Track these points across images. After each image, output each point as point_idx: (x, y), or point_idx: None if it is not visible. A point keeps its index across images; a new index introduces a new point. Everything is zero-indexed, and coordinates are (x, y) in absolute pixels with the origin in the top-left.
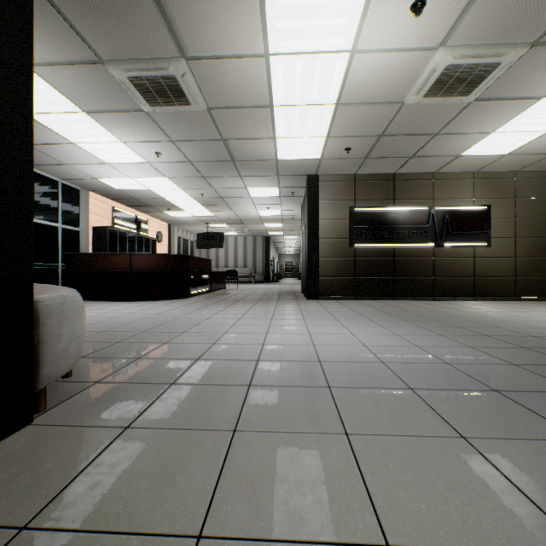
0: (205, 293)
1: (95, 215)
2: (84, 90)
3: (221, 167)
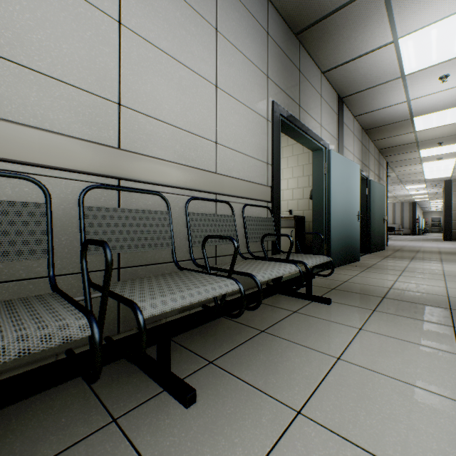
0: None
1: None
2: None
3: (393, 183)
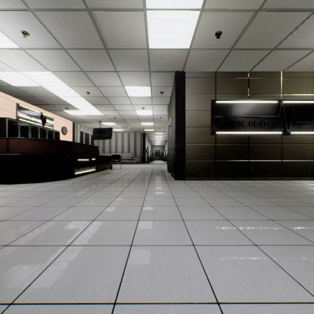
0: (91, 172)
1: None
2: None
3: (96, 58)
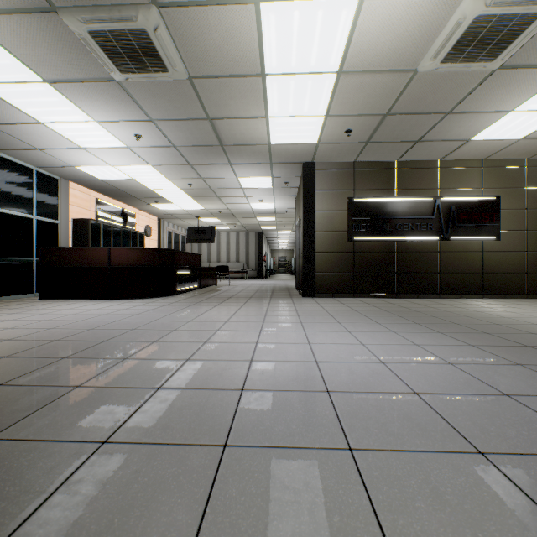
0: (193, 289)
1: (75, 207)
2: (40, 50)
3: (209, 153)
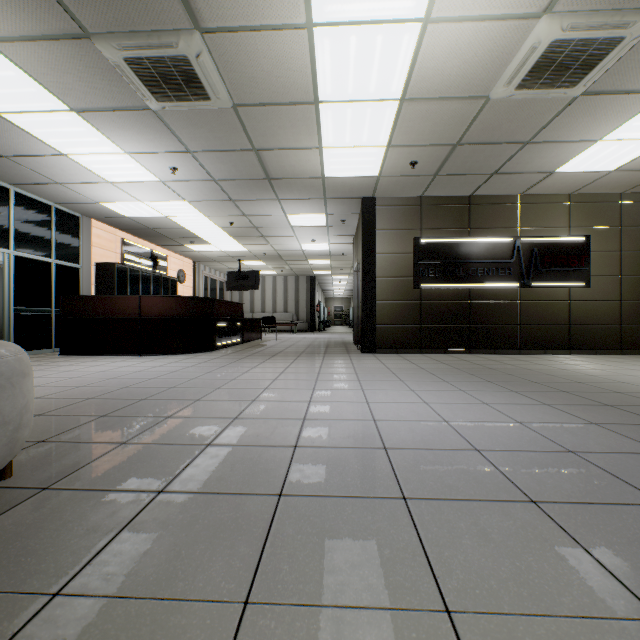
0: (235, 344)
1: (99, 248)
2: (69, 78)
3: (253, 187)
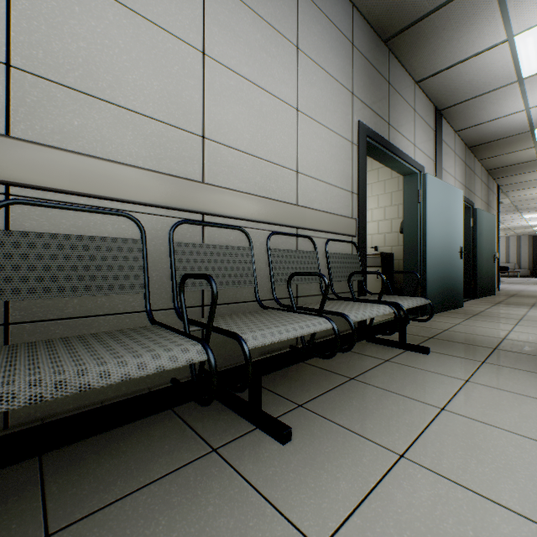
0: None
1: None
2: None
3: (506, 212)
